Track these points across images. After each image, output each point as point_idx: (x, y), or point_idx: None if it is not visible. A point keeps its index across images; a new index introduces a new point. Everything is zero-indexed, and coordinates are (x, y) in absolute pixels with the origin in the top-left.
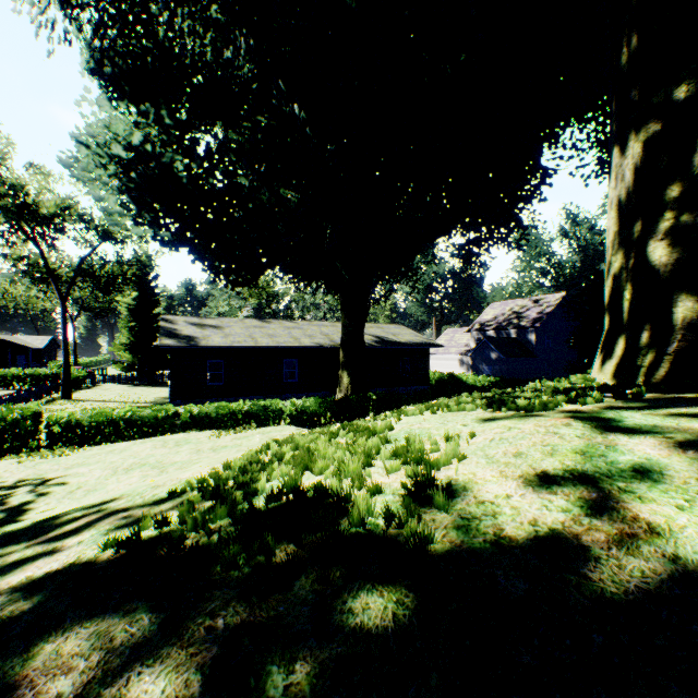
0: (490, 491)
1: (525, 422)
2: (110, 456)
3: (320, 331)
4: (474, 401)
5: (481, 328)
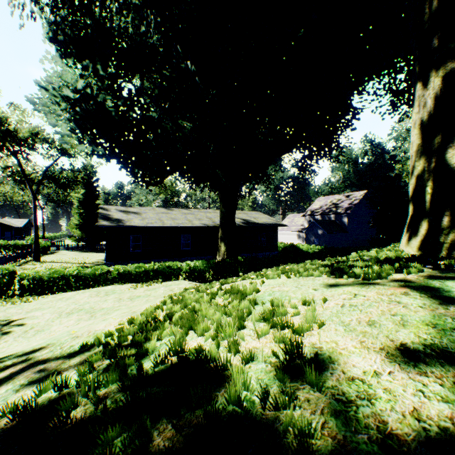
0: (356, 365)
1: (367, 290)
2: (59, 303)
3: (205, 215)
4: (319, 268)
5: (311, 214)
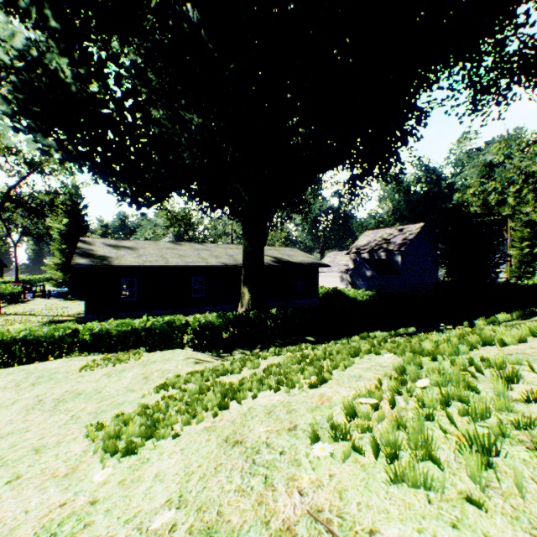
0: None
1: None
2: None
3: (225, 252)
4: None
5: (357, 252)
